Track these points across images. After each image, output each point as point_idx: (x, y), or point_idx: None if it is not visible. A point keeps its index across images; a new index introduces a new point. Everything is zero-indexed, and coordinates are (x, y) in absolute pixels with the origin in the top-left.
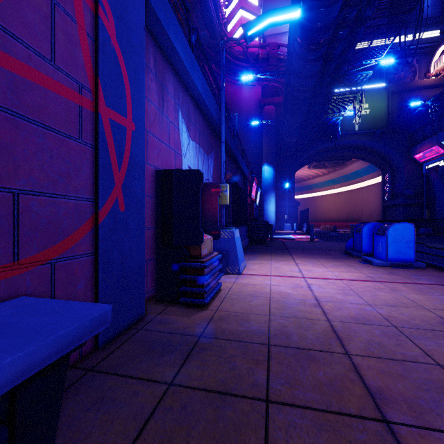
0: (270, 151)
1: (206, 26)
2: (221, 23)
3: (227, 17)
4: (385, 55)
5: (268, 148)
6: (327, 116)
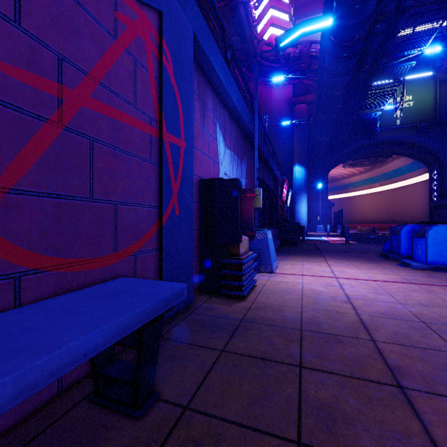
0: (302, 151)
1: (236, 31)
2: (251, 26)
3: (257, 18)
4: (432, 41)
5: (300, 147)
6: (364, 111)
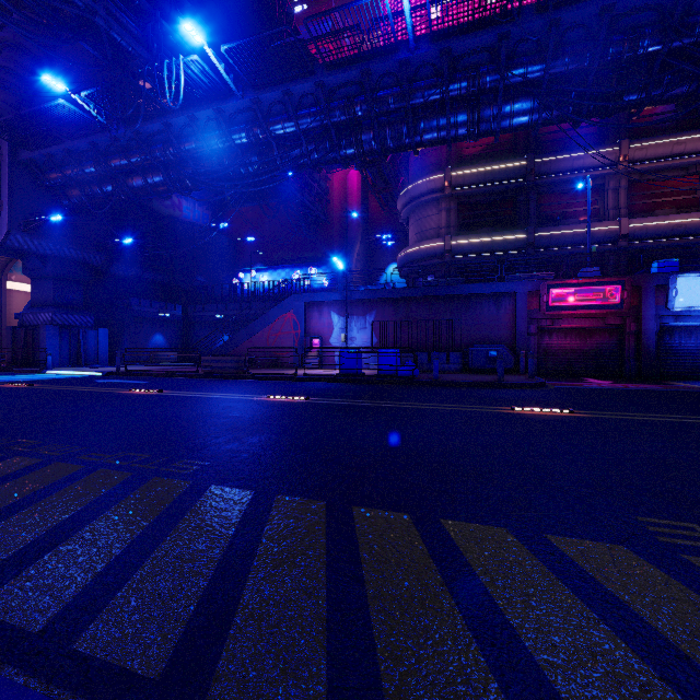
0: None
1: None
2: None
3: None
4: None
5: None
6: None
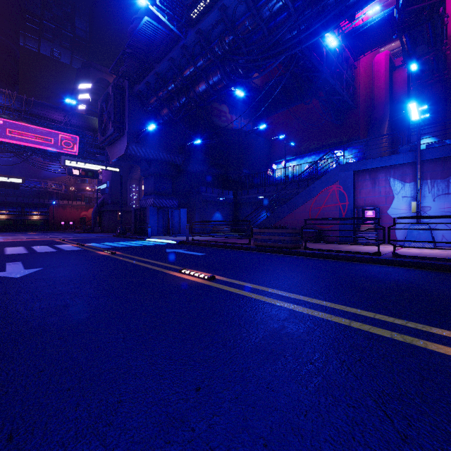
0: None
1: None
2: None
3: None
4: None
5: None
6: None
